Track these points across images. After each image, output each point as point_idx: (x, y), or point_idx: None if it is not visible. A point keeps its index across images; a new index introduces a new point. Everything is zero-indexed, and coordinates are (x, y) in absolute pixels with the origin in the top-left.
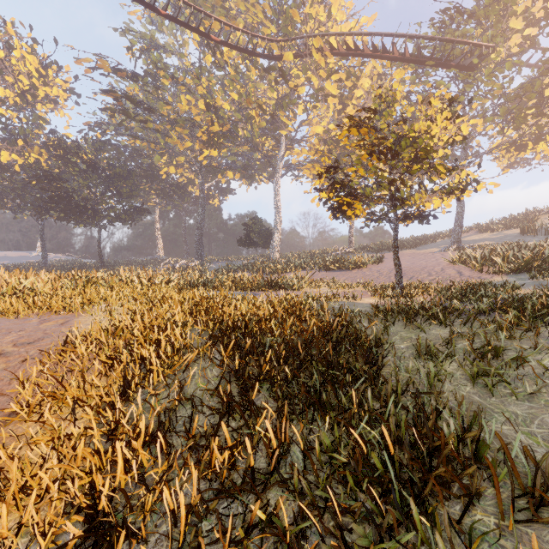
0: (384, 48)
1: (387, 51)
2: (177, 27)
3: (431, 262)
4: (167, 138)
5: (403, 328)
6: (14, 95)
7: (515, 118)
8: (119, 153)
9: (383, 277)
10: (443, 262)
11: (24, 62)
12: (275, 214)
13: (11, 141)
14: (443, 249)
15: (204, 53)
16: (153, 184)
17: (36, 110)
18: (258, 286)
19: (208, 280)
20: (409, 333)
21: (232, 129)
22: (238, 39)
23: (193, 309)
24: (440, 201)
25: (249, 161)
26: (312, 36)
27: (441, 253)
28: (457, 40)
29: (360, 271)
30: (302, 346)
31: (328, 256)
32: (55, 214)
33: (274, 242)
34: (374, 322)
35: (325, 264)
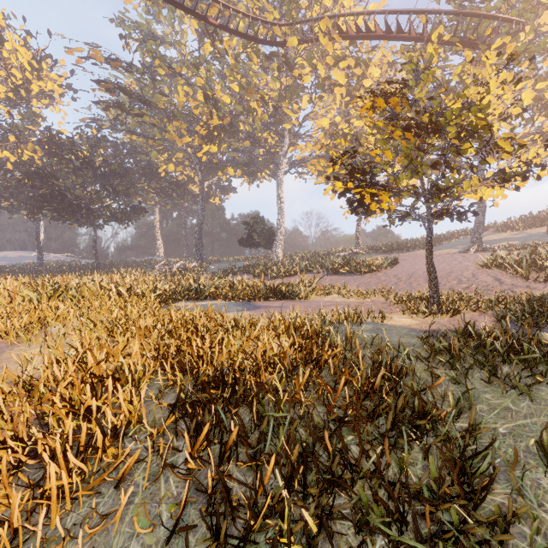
0: (399, 27)
1: (402, 30)
2: (175, 16)
3: (455, 265)
4: (165, 133)
5: (485, 386)
6: (7, 90)
7: (547, 103)
8: (117, 150)
9: (403, 283)
10: (470, 266)
11: (16, 54)
12: (278, 212)
13: (4, 138)
14: (463, 250)
15: (202, 41)
16: (152, 182)
17: (30, 106)
18: (259, 296)
19: (203, 285)
20: (500, 396)
21: (233, 122)
22: (238, 23)
23: (160, 345)
24: (492, 191)
25: (250, 158)
26: (319, 18)
27: (461, 254)
28: (485, 14)
29: (374, 275)
30: (333, 447)
31: (334, 256)
32: (48, 213)
33: (277, 242)
34: (442, 377)
35: (334, 267)
